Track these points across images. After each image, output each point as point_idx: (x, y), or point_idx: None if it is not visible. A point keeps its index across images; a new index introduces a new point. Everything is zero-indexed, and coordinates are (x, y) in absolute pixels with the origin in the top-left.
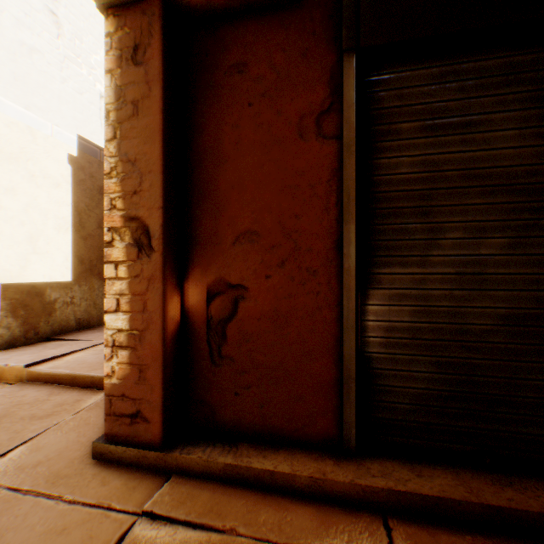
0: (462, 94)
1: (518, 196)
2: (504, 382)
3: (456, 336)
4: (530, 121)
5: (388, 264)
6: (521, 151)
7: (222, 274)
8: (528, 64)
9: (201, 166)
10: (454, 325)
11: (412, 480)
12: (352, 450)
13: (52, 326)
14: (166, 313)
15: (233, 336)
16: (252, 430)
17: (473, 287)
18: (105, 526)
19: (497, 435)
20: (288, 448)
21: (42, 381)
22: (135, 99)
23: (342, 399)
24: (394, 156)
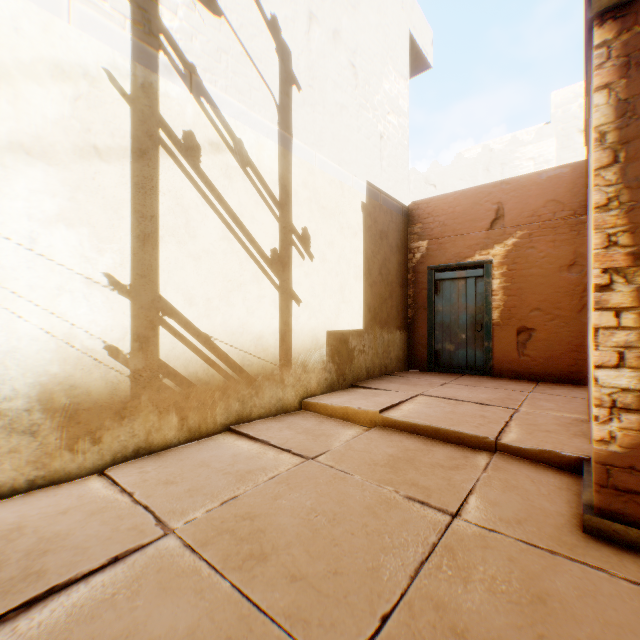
0: None
1: None
2: None
3: None
4: None
5: None
6: None
7: None
8: None
9: None
10: None
11: None
12: None
13: (351, 373)
14: None
15: None
16: None
17: None
18: None
19: None
20: None
21: (397, 428)
22: None
23: None
24: None
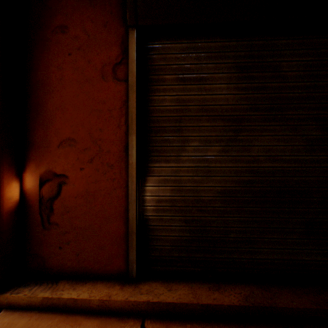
0: (199, 61)
1: (227, 122)
2: (220, 229)
3: (196, 203)
4: (234, 80)
5: (158, 161)
6: (229, 97)
7: (51, 167)
8: (232, 47)
9: (36, 93)
10: (194, 197)
11: (164, 294)
12: (134, 277)
13: None
14: (3, 195)
15: (58, 209)
16: (71, 271)
17: (205, 175)
18: None
19: (217, 260)
20: (93, 281)
21: None
22: None
23: (128, 246)
24: (161, 95)
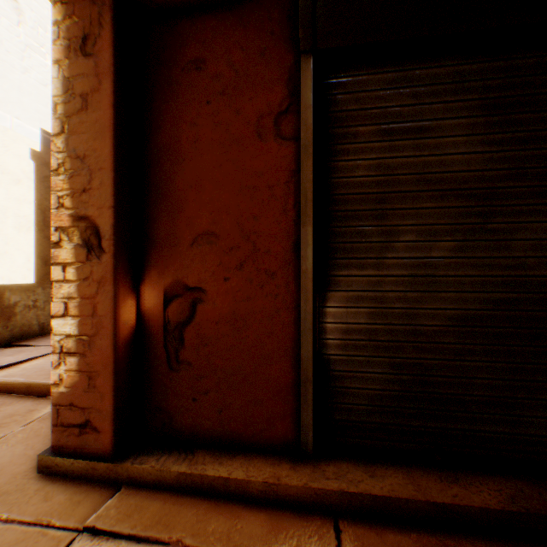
0: (416, 100)
1: (467, 201)
2: (454, 381)
3: (410, 337)
4: (478, 129)
5: (345, 267)
6: (470, 157)
7: (179, 277)
8: (476, 73)
9: (157, 164)
10: (408, 327)
11: (365, 481)
12: (309, 452)
13: (12, 332)
14: (118, 317)
15: (191, 340)
16: (211, 436)
17: (426, 289)
18: (41, 545)
19: (448, 433)
20: (246, 453)
21: None
22: (85, 92)
23: (300, 402)
24: (352, 159)
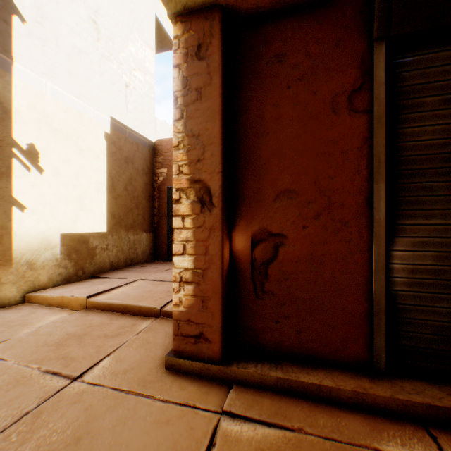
0: None
1: None
2: None
3: None
4: None
5: (410, 216)
6: None
7: (264, 225)
8: None
9: (246, 138)
10: None
11: (444, 398)
12: (381, 371)
13: (93, 267)
14: (223, 256)
15: (274, 275)
16: (291, 352)
17: None
18: (199, 420)
19: None
20: (324, 367)
21: (99, 309)
22: (198, 86)
23: (371, 328)
24: (417, 126)
